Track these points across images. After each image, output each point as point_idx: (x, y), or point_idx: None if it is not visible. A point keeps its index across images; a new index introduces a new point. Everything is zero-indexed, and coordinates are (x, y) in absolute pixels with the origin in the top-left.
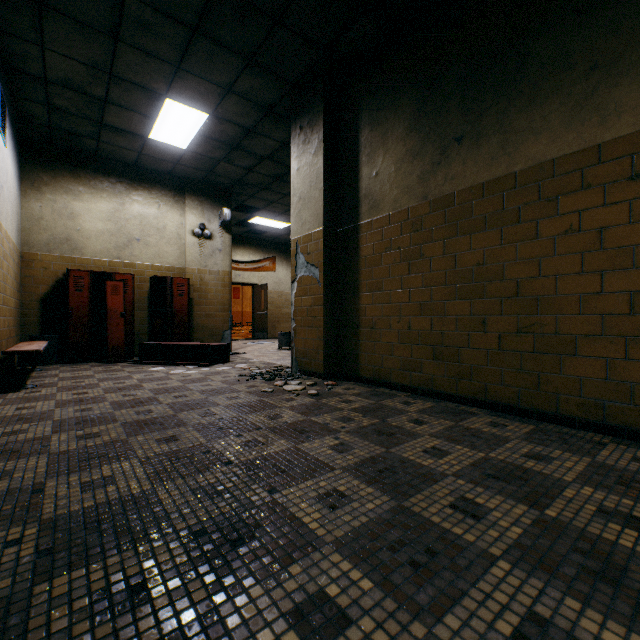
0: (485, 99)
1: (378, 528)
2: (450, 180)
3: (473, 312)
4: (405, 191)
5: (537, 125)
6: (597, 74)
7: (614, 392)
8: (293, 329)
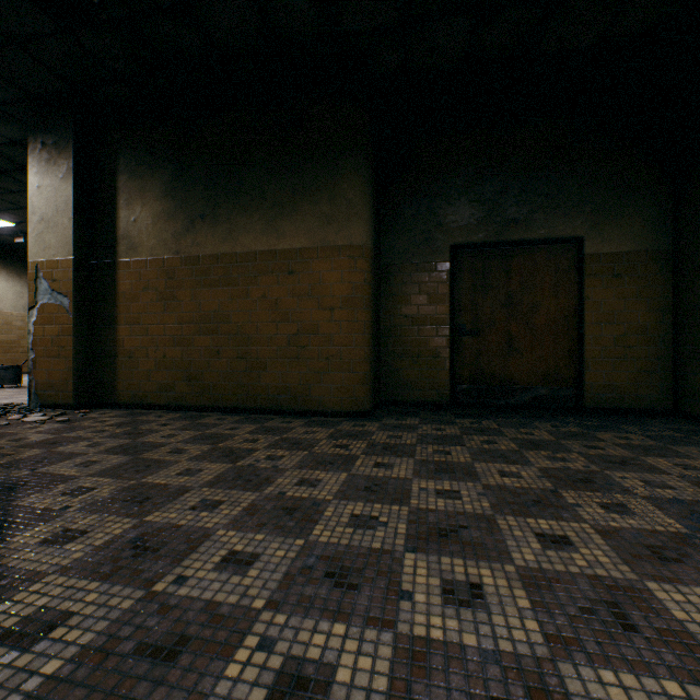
0: (220, 196)
1: (119, 466)
2: (197, 245)
3: (213, 345)
4: (162, 243)
5: (249, 227)
6: (276, 209)
7: (283, 390)
8: (32, 360)
